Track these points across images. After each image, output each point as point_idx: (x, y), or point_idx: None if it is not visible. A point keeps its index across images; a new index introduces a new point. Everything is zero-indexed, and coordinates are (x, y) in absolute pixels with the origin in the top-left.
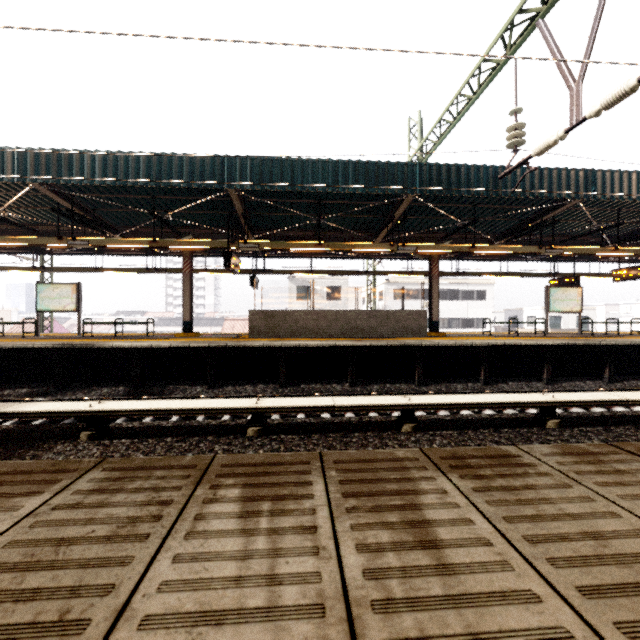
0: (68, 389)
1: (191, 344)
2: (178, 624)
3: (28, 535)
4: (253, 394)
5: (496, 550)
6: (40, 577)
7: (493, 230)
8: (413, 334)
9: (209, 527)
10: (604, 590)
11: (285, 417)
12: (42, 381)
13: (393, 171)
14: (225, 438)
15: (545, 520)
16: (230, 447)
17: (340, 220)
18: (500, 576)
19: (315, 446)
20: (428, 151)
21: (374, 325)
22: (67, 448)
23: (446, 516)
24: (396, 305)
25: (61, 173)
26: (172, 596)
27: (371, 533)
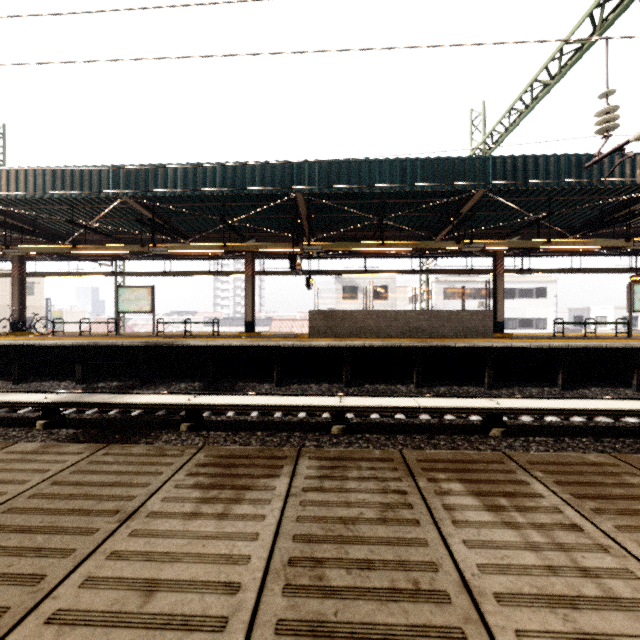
0: (151, 383)
1: (260, 343)
2: (534, 604)
3: (307, 512)
4: (319, 393)
5: None
6: (358, 550)
7: (567, 223)
8: (477, 335)
9: (467, 517)
10: None
11: (358, 416)
12: (128, 376)
13: (464, 166)
14: (312, 435)
15: None
16: (319, 443)
17: (400, 219)
18: None
19: (403, 447)
20: (493, 143)
21: (435, 325)
22: (172, 437)
23: None
24: (446, 305)
25: (148, 186)
26: (500, 578)
27: None
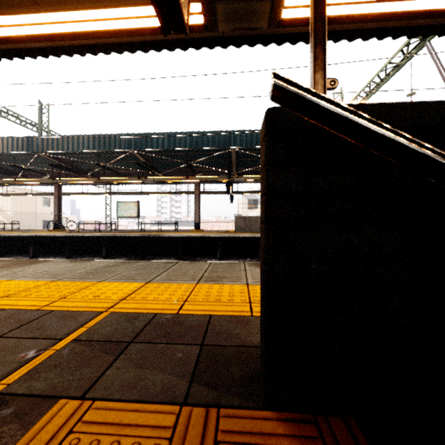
0: (145, 258)
1: (210, 235)
2: None
3: None
4: None
5: None
6: None
7: None
8: None
9: None
10: None
11: None
12: (131, 254)
13: None
14: None
15: None
16: None
17: None
18: None
19: None
20: None
21: None
22: None
23: None
24: None
25: (148, 145)
26: None
27: None
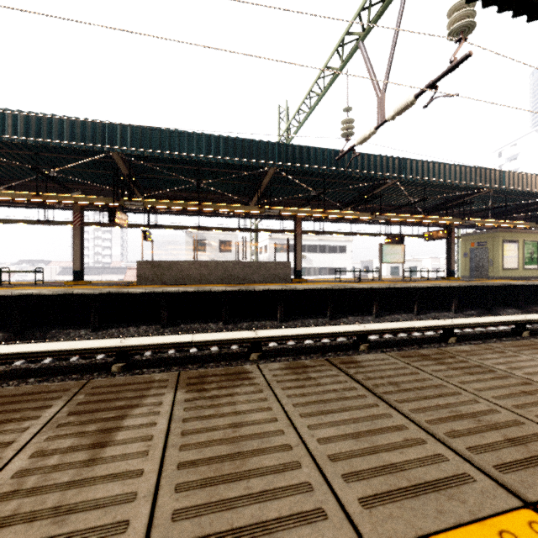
0: None
1: (74, 291)
2: None
3: None
4: (135, 335)
5: (150, 443)
6: None
7: (342, 199)
8: (280, 280)
9: None
10: (198, 462)
11: (158, 353)
12: None
13: (257, 147)
14: (89, 375)
15: (214, 418)
16: None
17: (219, 185)
18: (130, 462)
19: None
20: (293, 133)
21: (248, 273)
22: None
23: (139, 422)
24: (278, 257)
25: None
26: None
27: (59, 442)
